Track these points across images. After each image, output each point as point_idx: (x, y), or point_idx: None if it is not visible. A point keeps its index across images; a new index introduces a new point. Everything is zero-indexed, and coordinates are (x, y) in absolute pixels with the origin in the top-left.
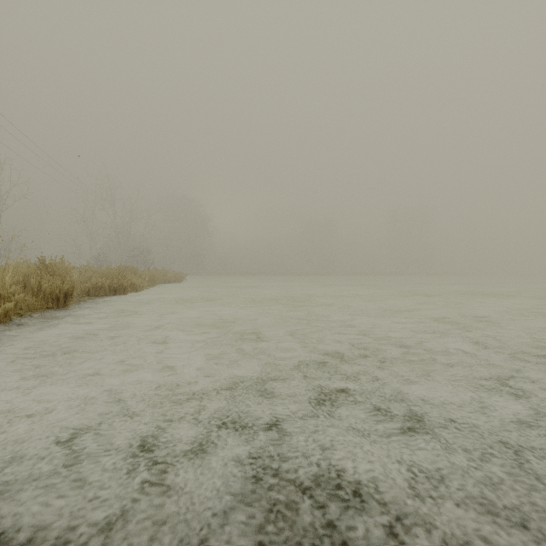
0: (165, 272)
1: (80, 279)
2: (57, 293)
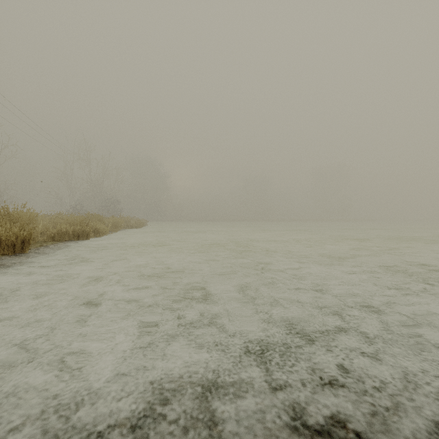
0: (129, 219)
1: (50, 225)
2: (13, 239)
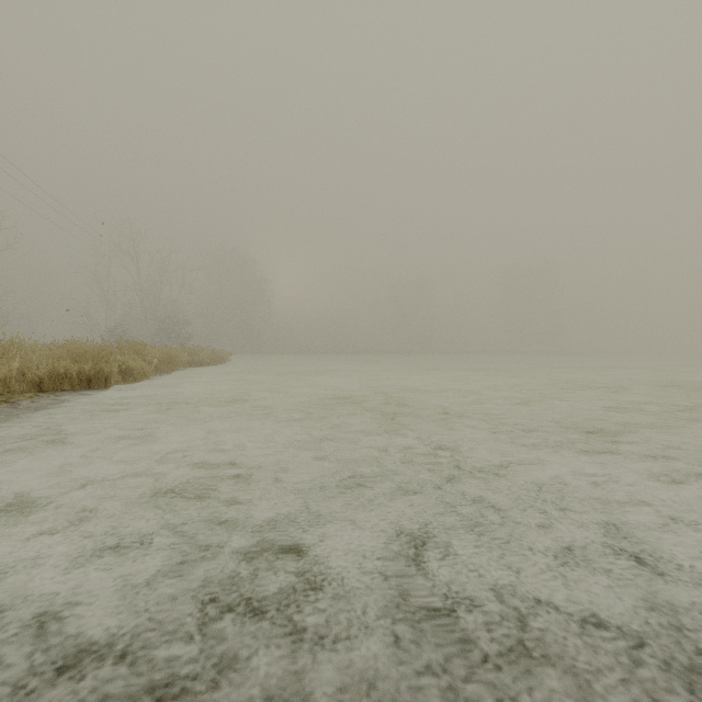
0: (197, 350)
1: (47, 361)
2: None
